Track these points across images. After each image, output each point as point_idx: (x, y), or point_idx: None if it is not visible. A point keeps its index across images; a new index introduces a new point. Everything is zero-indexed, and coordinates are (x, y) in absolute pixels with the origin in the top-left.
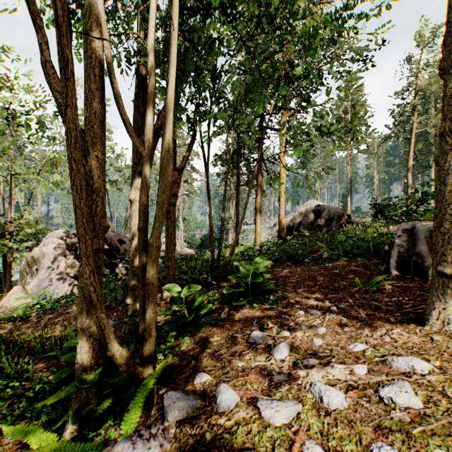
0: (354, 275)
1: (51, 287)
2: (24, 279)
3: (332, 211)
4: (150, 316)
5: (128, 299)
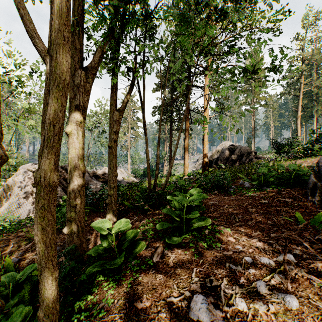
0: (287, 207)
1: (19, 209)
2: (2, 202)
3: (243, 149)
4: (44, 287)
5: (66, 229)
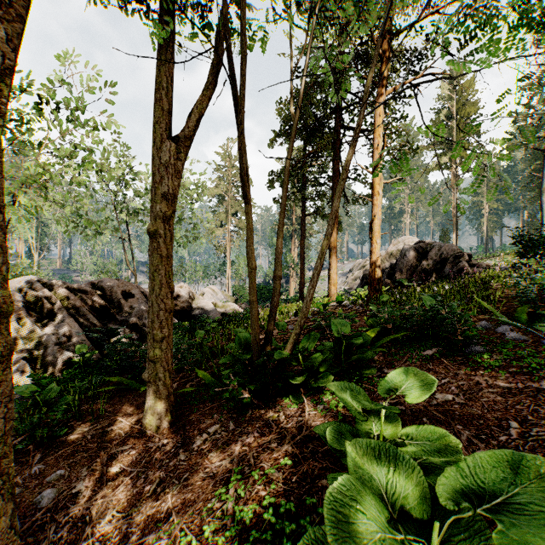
0: None
1: None
2: None
3: (446, 249)
4: None
5: None
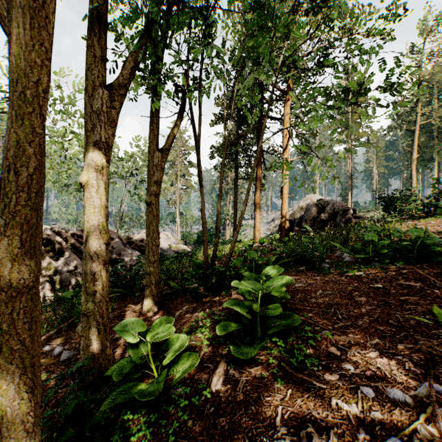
0: (416, 297)
1: None
2: None
3: (337, 205)
4: None
5: (80, 327)
